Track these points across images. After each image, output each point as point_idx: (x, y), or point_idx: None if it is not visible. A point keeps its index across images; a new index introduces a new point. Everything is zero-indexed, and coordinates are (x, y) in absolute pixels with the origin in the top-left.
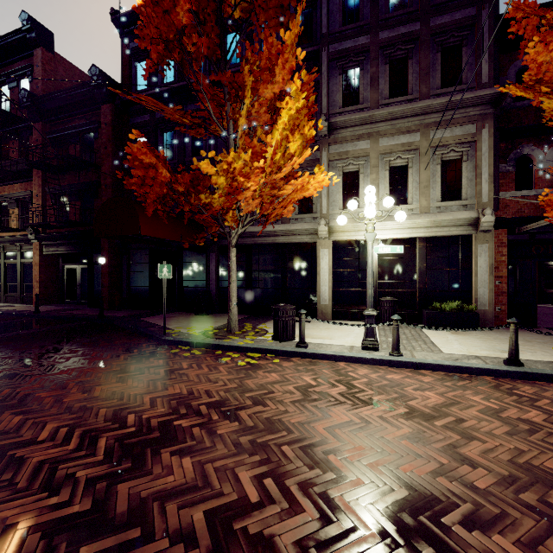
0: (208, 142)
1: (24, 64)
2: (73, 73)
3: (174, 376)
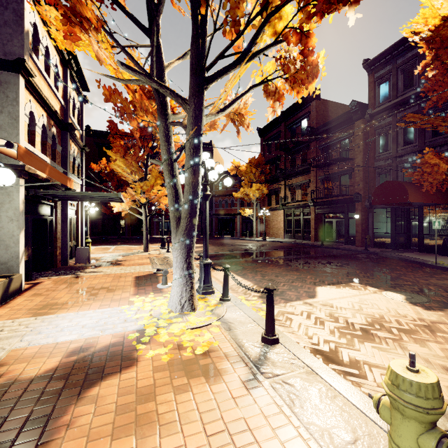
0: None
1: (304, 112)
2: (328, 105)
3: None
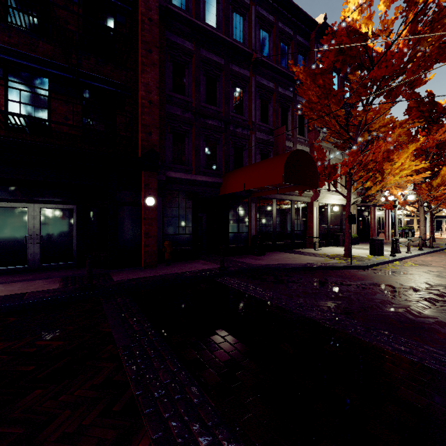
0: (251, 108)
1: None
2: None
3: (443, 272)
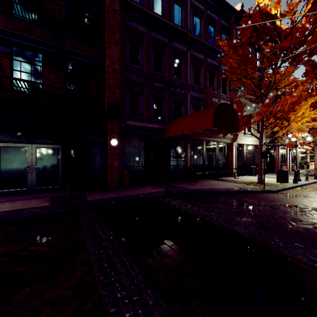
0: (187, 74)
1: None
2: None
3: None
